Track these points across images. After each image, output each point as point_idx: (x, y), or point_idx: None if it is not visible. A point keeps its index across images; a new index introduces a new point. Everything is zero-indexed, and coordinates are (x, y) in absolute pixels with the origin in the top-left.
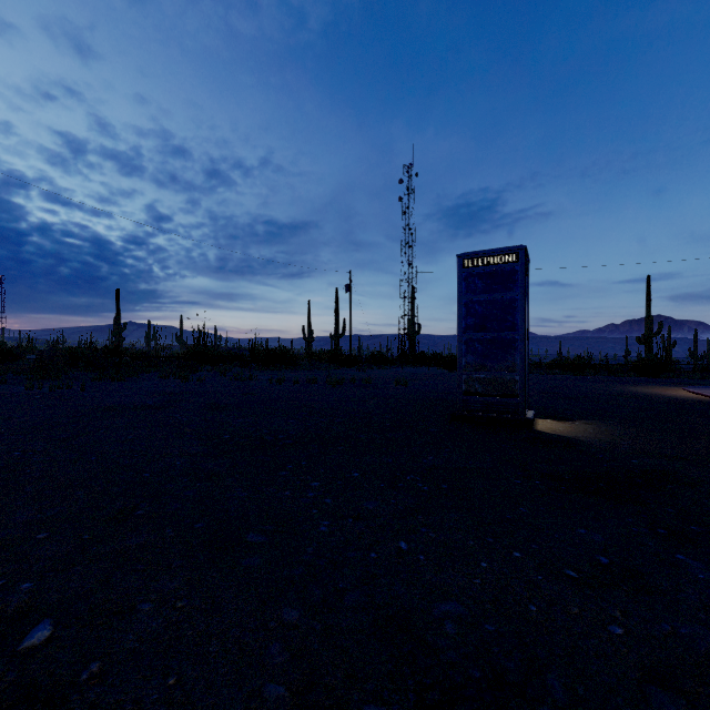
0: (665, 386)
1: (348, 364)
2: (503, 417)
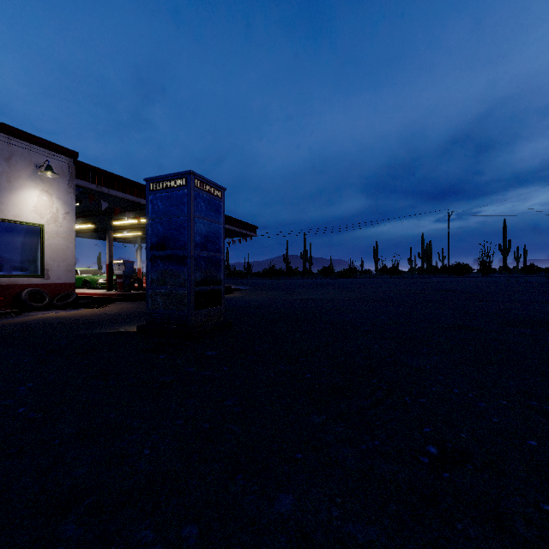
0: None
1: None
2: None
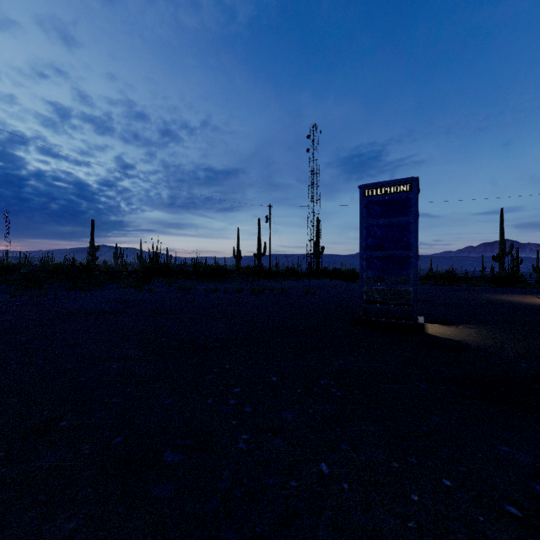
0: (521, 295)
1: (268, 277)
2: (398, 322)
